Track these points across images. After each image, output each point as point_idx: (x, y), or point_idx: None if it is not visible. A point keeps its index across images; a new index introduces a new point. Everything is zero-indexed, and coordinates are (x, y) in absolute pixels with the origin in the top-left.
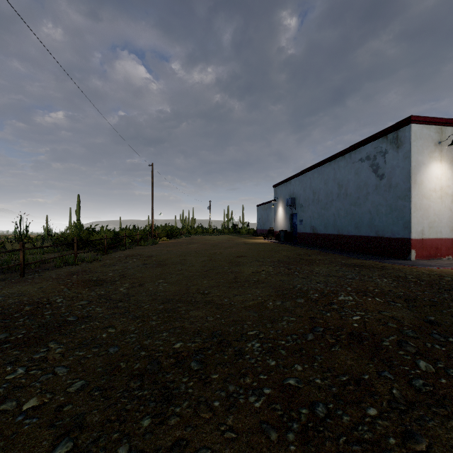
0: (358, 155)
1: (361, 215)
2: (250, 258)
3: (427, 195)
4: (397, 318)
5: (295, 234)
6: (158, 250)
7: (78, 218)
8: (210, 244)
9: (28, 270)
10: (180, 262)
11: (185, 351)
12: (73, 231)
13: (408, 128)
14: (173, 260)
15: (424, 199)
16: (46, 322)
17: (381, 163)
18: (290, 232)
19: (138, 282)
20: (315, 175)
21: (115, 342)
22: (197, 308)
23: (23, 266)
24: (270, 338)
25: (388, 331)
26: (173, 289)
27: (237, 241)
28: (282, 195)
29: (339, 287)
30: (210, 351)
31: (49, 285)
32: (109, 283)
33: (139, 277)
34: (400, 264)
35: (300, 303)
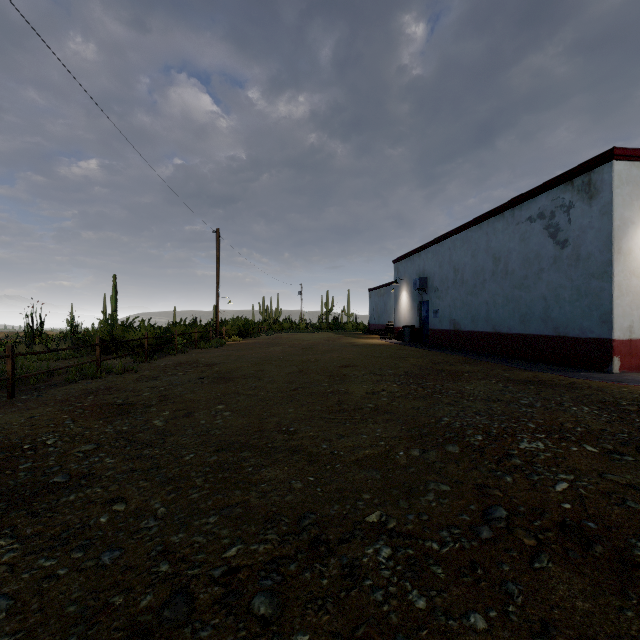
0: (525, 212)
1: (530, 303)
2: (362, 369)
3: (639, 272)
4: (638, 488)
5: (426, 332)
6: (225, 356)
7: (114, 308)
8: (301, 346)
9: (26, 387)
10: (254, 376)
11: (244, 565)
12: (103, 327)
13: (607, 167)
14: (244, 371)
15: (633, 278)
16: (15, 485)
17: (562, 224)
18: (419, 328)
19: (185, 408)
20: (457, 244)
21: (118, 537)
22: (275, 461)
23: (11, 381)
24: (408, 534)
25: (634, 521)
26: (239, 424)
27: (341, 342)
28: (407, 274)
29: (513, 421)
30: (294, 565)
31: (46, 413)
32: (139, 410)
33: (188, 399)
34: (598, 379)
35: (453, 453)
